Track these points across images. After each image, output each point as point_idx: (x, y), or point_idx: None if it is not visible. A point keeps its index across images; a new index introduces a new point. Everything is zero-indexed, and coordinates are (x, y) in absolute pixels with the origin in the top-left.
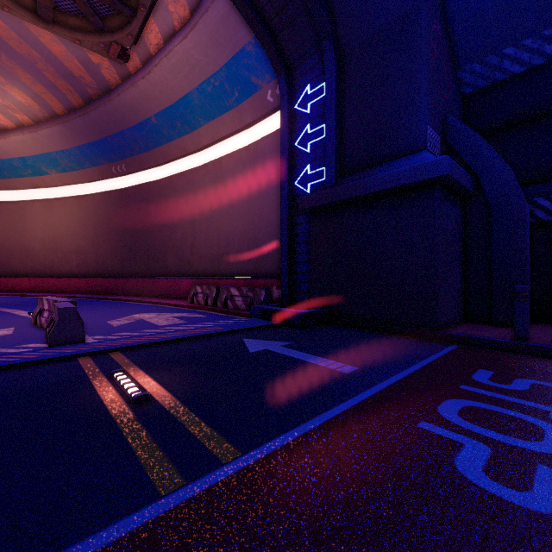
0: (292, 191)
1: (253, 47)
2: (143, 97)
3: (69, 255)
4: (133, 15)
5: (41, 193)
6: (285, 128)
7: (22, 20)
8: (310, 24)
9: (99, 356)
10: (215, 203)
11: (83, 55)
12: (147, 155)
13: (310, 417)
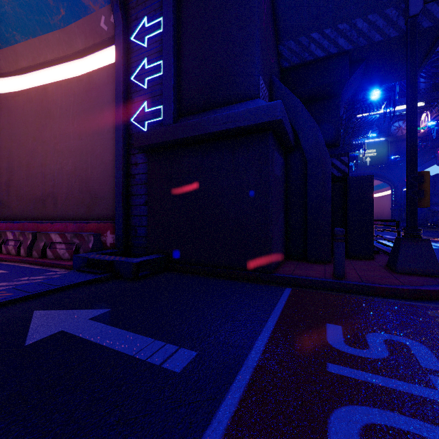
0: (128, 128)
1: None
2: None
3: None
4: None
5: None
6: (119, 58)
7: None
8: None
9: None
10: (38, 136)
11: None
12: None
13: None
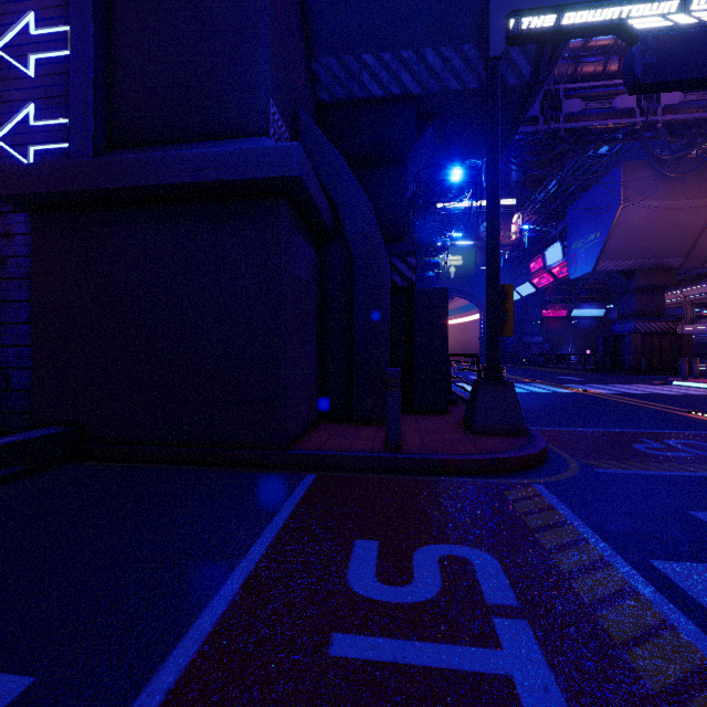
0: None
1: None
2: None
3: None
4: None
5: None
6: None
7: None
8: None
9: None
10: None
11: None
12: None
13: None
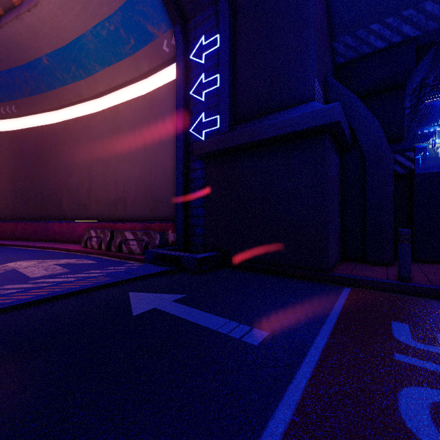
0: (188, 137)
1: None
2: (31, 33)
3: None
4: None
5: None
6: (180, 76)
7: None
8: None
9: None
10: (112, 149)
11: None
12: (39, 98)
13: None
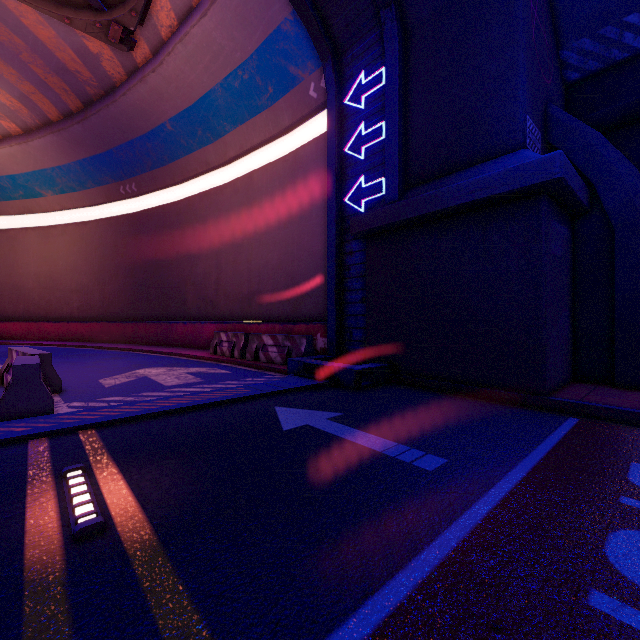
0: (342, 210)
1: (291, 26)
2: (155, 96)
3: (69, 295)
4: None
5: (36, 220)
6: (332, 129)
7: None
8: None
9: (62, 437)
10: (244, 230)
11: (78, 42)
12: (161, 171)
13: (384, 576)
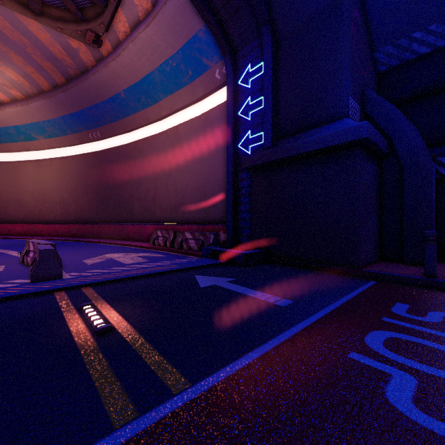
0: (236, 152)
1: (203, 34)
2: (114, 75)
3: (54, 206)
4: (104, 7)
5: (32, 155)
6: (230, 100)
7: (14, 12)
8: (251, 14)
9: (72, 291)
10: (172, 163)
11: (64, 41)
12: (117, 124)
13: (253, 347)
